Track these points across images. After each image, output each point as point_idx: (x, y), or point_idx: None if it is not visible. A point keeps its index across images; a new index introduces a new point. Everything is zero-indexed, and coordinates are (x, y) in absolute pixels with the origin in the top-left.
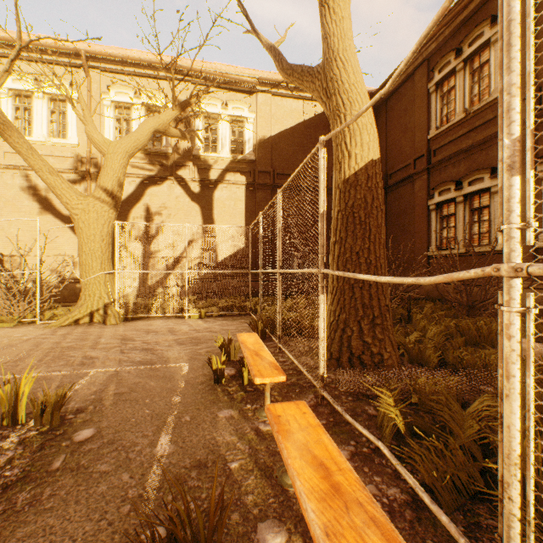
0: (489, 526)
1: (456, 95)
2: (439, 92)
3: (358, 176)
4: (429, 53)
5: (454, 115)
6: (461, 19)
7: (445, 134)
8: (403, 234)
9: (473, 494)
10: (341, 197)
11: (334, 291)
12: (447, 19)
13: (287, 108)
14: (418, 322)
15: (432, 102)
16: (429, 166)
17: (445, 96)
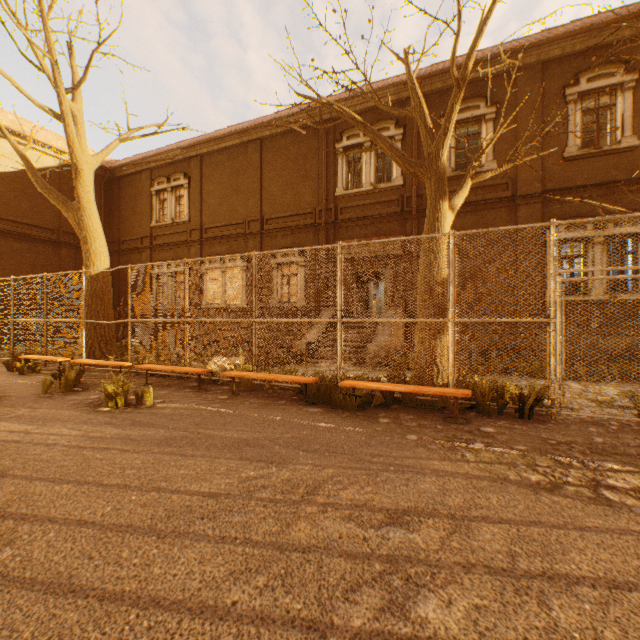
0: (133, 372)
1: (168, 206)
2: (159, 197)
3: (99, 276)
4: (152, 167)
5: (167, 218)
6: (170, 161)
7: (162, 228)
8: (134, 291)
9: (132, 371)
10: (90, 284)
11: (86, 330)
12: (161, 159)
13: (7, 150)
14: (135, 348)
15: (154, 201)
16: (152, 246)
17: (162, 202)
